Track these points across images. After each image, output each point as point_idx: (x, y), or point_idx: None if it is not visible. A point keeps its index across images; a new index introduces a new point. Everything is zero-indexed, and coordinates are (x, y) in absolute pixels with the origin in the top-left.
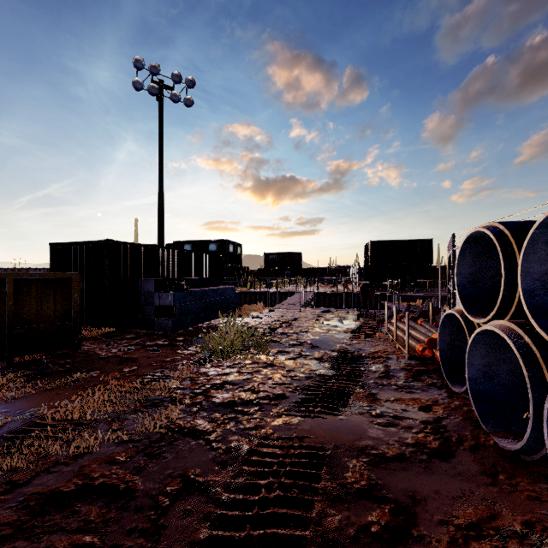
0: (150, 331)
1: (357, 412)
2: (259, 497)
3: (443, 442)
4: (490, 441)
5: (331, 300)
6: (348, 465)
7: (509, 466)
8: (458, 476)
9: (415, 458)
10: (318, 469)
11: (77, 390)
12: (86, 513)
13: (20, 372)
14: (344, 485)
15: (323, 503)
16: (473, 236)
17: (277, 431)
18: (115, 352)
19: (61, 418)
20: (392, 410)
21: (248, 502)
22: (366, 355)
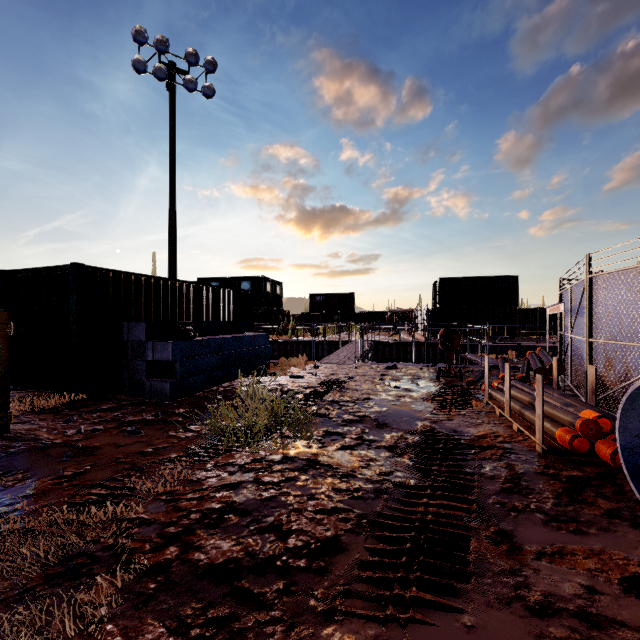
0: (139, 398)
1: (496, 599)
2: None
3: None
4: None
5: (393, 352)
6: None
7: None
8: None
9: None
10: None
11: None
12: None
13: None
14: None
15: None
16: None
17: None
18: (70, 435)
19: None
20: (566, 590)
21: None
22: (467, 443)
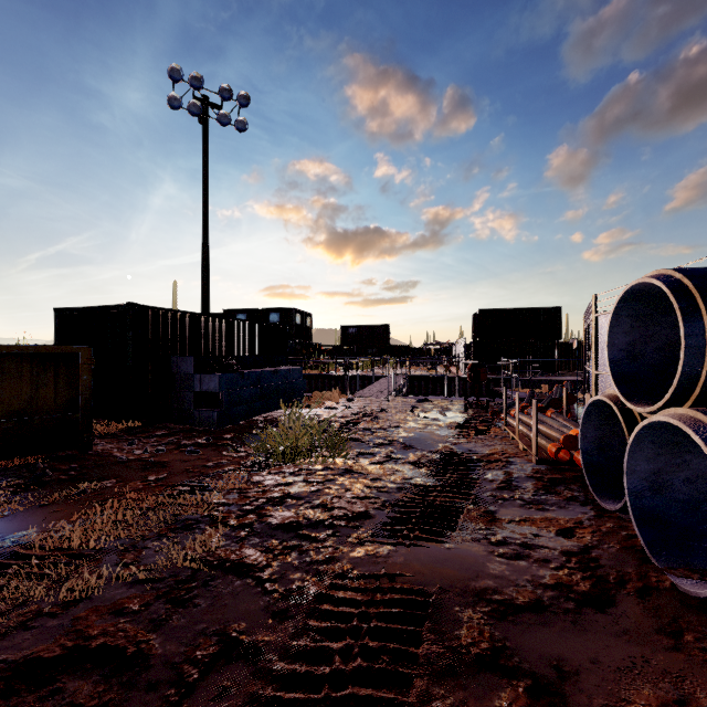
0: (188, 426)
1: (470, 538)
2: (331, 670)
3: (597, 582)
4: (665, 582)
5: (429, 387)
6: (460, 617)
7: (698, 620)
8: (623, 635)
9: (558, 607)
10: (418, 624)
11: (82, 505)
12: (74, 692)
13: (7, 480)
14: (457, 649)
15: (426, 680)
16: (633, 291)
17: (358, 565)
18: (139, 454)
19: (54, 546)
20: (519, 535)
21: (315, 677)
22: (478, 458)
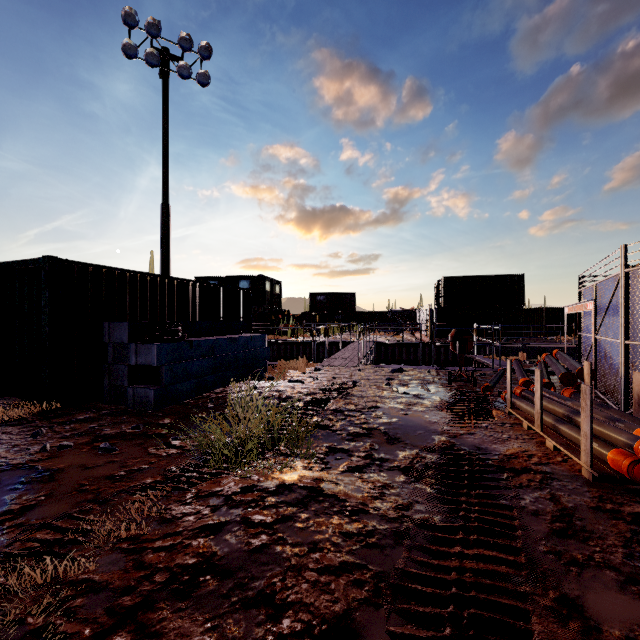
0: (121, 407)
1: None
2: None
3: None
4: None
5: (395, 353)
6: None
7: None
8: None
9: None
10: None
11: None
12: None
13: None
14: None
15: None
16: None
17: None
18: (32, 453)
19: None
20: None
21: None
22: (496, 464)
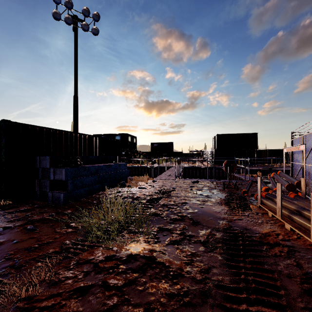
0: (46, 202)
1: None
2: None
3: None
4: None
5: (193, 172)
6: None
7: None
8: None
9: None
10: None
11: None
12: None
13: None
14: None
15: None
16: None
17: None
18: None
19: None
20: None
21: None
22: (258, 240)
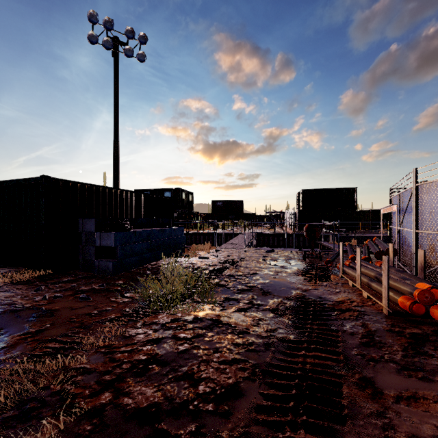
0: (91, 273)
1: None
2: None
3: None
4: None
5: (270, 240)
6: None
7: None
8: None
9: None
10: None
11: None
12: None
13: None
14: None
15: None
16: None
17: None
18: (37, 300)
19: None
20: (426, 431)
21: None
22: (330, 307)
